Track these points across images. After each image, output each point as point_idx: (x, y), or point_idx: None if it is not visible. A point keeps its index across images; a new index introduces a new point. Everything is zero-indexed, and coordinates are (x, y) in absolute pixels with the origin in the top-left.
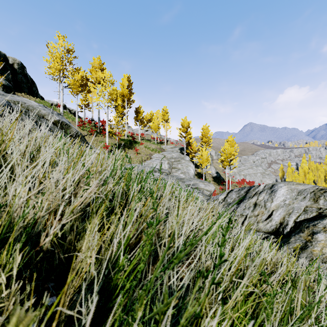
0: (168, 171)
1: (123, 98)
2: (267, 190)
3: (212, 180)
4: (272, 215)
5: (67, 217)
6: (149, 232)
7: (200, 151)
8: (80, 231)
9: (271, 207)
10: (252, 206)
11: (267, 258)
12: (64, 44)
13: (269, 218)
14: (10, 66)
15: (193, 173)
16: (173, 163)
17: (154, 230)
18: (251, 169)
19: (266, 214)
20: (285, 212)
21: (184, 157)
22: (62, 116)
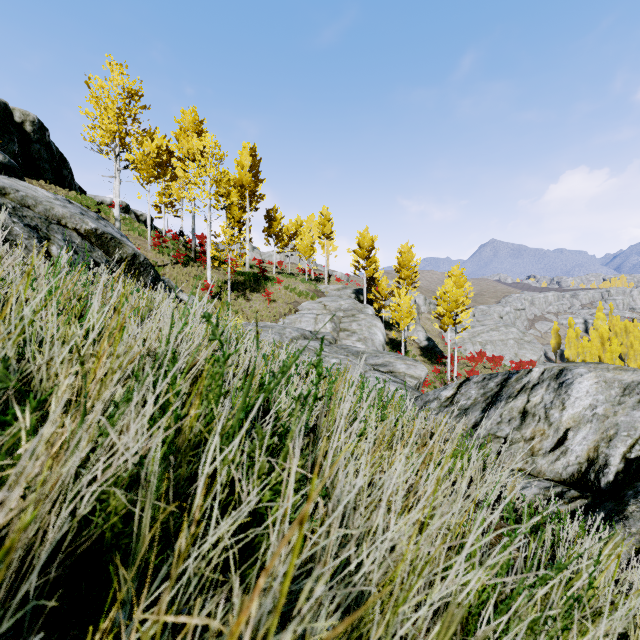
0: (332, 338)
1: (242, 190)
2: (550, 382)
3: (419, 354)
4: (566, 441)
5: None
6: None
7: (395, 296)
8: None
9: (562, 421)
10: (517, 416)
11: None
12: (121, 80)
13: (559, 448)
14: (18, 126)
15: (382, 340)
16: (342, 320)
17: None
18: (496, 331)
19: (552, 437)
20: (598, 435)
21: (364, 308)
22: (106, 223)
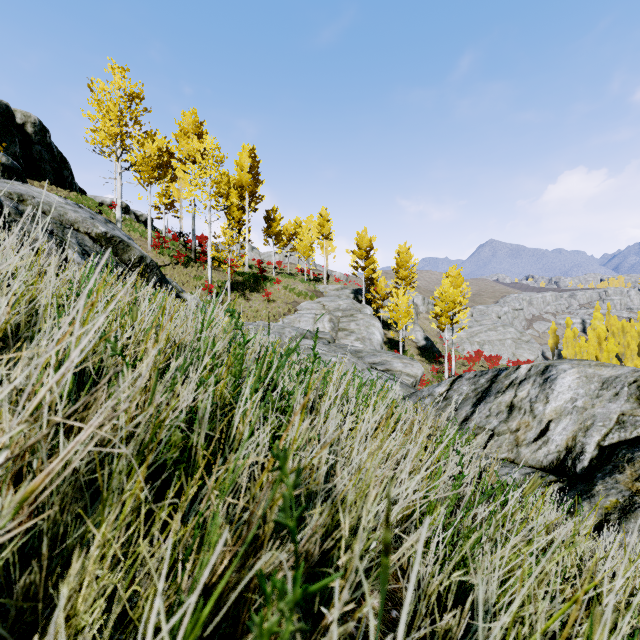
0: (331, 337)
1: (241, 191)
2: (536, 378)
3: (417, 354)
4: (548, 432)
5: (3, 528)
6: (271, 627)
7: (393, 296)
8: (75, 543)
9: (546, 414)
10: (505, 410)
11: (607, 597)
12: (123, 83)
13: (541, 438)
14: (19, 128)
15: (380, 340)
16: (340, 320)
17: (287, 624)
18: (494, 331)
19: (535, 428)
20: (576, 426)
21: (362, 308)
22: (114, 226)
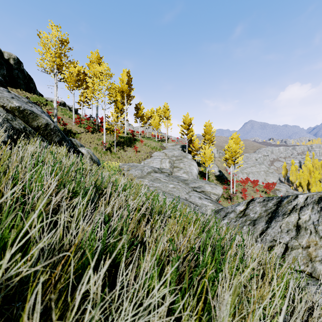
0: (170, 171)
1: (122, 94)
2: (314, 206)
3: (215, 179)
4: None
5: None
6: None
7: (202, 149)
8: None
9: None
10: (293, 228)
11: None
12: (57, 34)
13: None
14: (6, 61)
15: (196, 173)
16: (175, 161)
17: None
18: (254, 167)
19: None
20: None
21: (186, 155)
22: (33, 105)
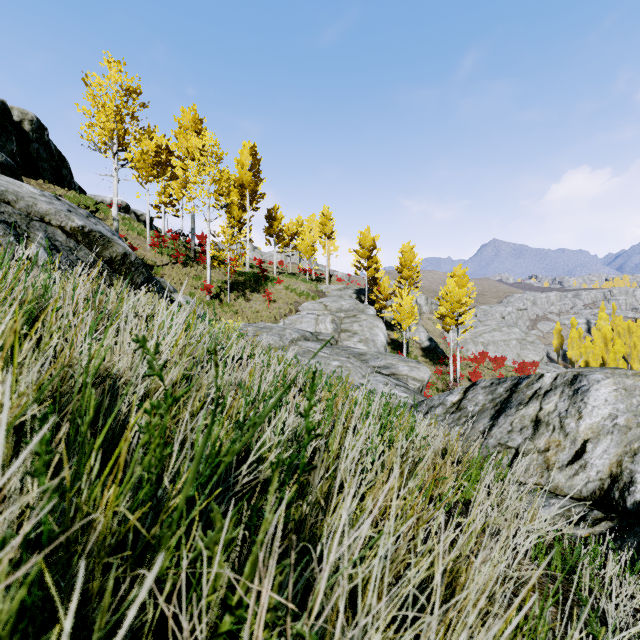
0: (333, 339)
1: (242, 190)
2: (564, 389)
3: (421, 355)
4: (584, 454)
5: None
6: None
7: (396, 296)
8: None
9: (580, 432)
10: (530, 425)
11: None
12: (119, 77)
13: (577, 461)
14: (16, 125)
15: (384, 341)
16: (343, 320)
17: None
18: (498, 332)
19: (568, 448)
20: (620, 448)
21: (365, 309)
22: (97, 221)
